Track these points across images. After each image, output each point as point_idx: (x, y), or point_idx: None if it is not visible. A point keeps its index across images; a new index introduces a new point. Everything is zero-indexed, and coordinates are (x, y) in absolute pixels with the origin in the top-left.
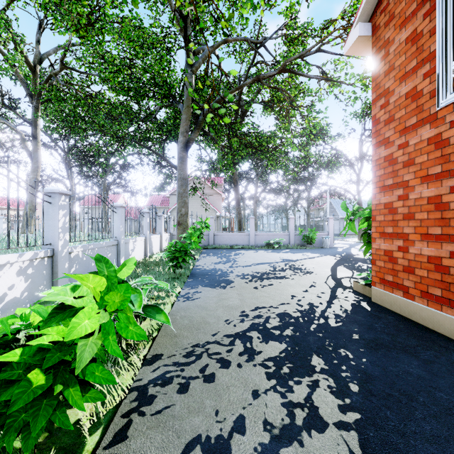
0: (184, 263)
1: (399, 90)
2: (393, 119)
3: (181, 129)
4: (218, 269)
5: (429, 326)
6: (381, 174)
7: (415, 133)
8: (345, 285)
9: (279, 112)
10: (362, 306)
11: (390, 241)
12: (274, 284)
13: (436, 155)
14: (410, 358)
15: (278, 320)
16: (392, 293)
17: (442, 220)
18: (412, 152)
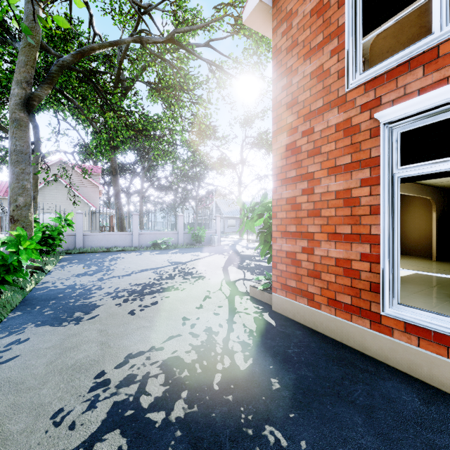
0: (3, 286)
1: (303, 69)
2: (296, 102)
3: (16, 76)
4: (79, 285)
5: (337, 338)
6: (283, 164)
7: (321, 117)
8: (241, 290)
9: (167, 99)
10: (265, 320)
11: (293, 241)
12: (159, 301)
13: (345, 143)
14: (349, 411)
15: (162, 381)
16: (295, 300)
17: (352, 218)
18: (318, 139)
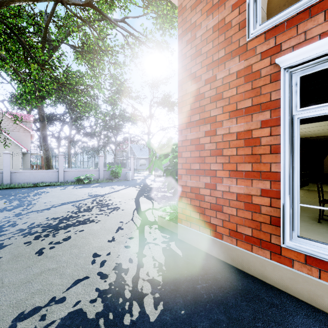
0: None
1: (206, 23)
2: (200, 53)
3: None
4: None
5: (238, 267)
6: (187, 109)
7: (223, 66)
8: (150, 220)
9: (89, 61)
10: (173, 250)
11: (197, 178)
12: (72, 236)
13: (246, 88)
14: None
15: None
16: (199, 231)
17: (252, 157)
18: (220, 86)
